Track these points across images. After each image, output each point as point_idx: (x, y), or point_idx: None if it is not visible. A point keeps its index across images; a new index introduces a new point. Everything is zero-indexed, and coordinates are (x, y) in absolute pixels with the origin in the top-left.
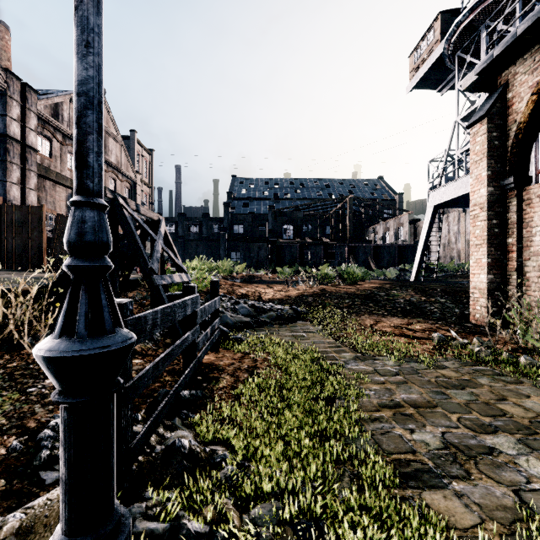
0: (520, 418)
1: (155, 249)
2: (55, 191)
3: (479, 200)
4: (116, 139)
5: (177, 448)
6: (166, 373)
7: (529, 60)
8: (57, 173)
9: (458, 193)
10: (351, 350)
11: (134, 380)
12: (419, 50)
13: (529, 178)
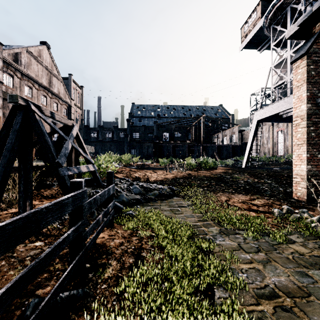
0: None
1: (64, 146)
2: None
3: (300, 113)
4: (58, 78)
5: None
6: (59, 259)
7: None
8: None
9: (273, 112)
10: (215, 224)
11: None
12: (247, 24)
13: None
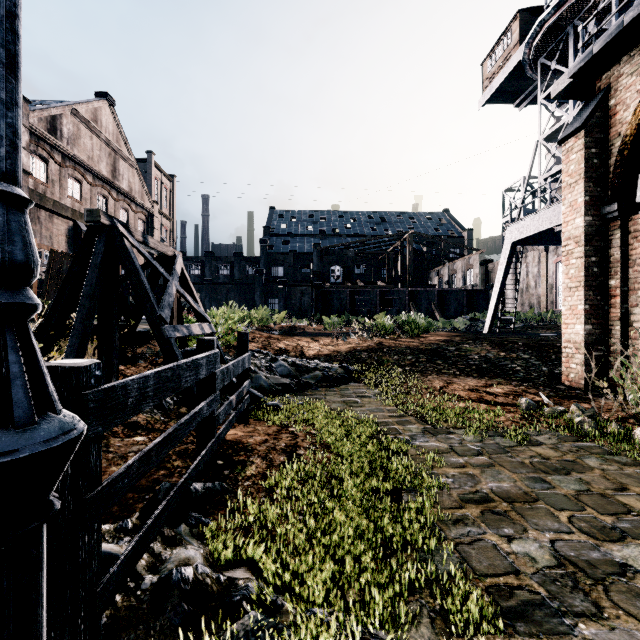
0: None
1: (167, 291)
2: (52, 224)
3: (574, 232)
4: (129, 161)
5: (174, 584)
6: (176, 455)
7: (637, 57)
8: (55, 201)
9: (541, 227)
10: (418, 421)
11: (102, 486)
12: (494, 56)
13: (636, 205)
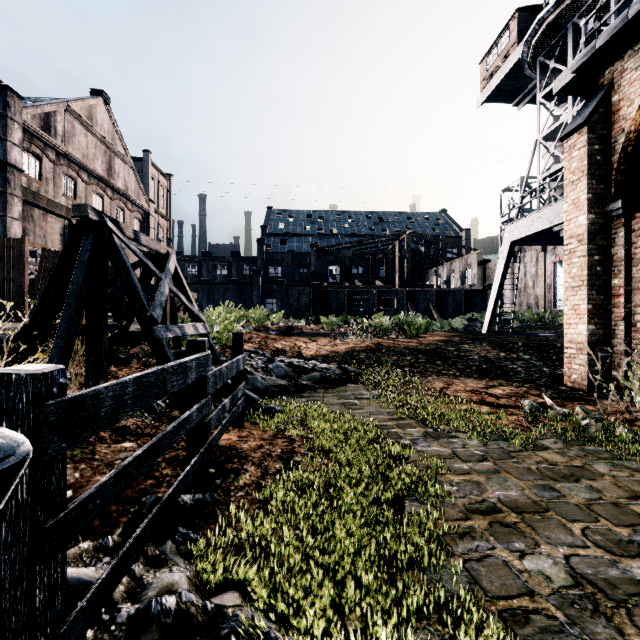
0: None
1: (159, 290)
2: (46, 222)
3: (577, 230)
4: (125, 160)
5: (153, 617)
6: (165, 463)
7: None
8: (49, 199)
9: (540, 227)
10: (419, 424)
11: (67, 511)
12: (492, 55)
13: None
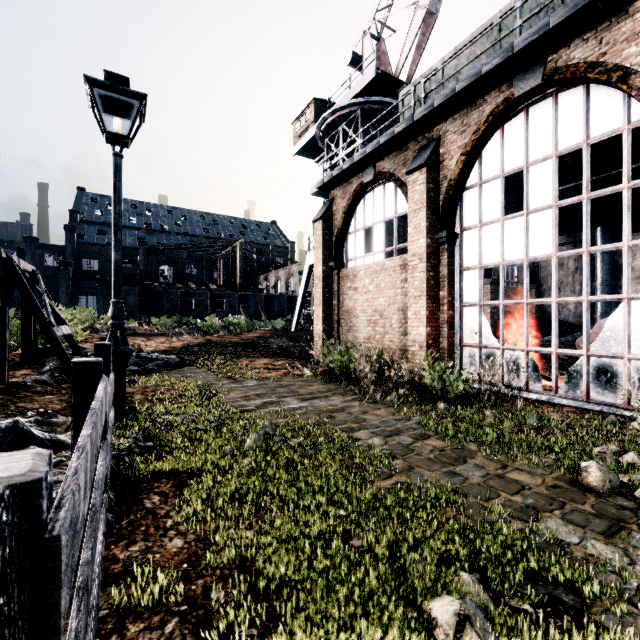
0: (302, 392)
1: (46, 303)
2: None
3: (318, 274)
4: None
5: (134, 407)
6: None
7: (342, 190)
8: None
9: None
10: (228, 379)
11: None
12: (300, 122)
13: (343, 264)
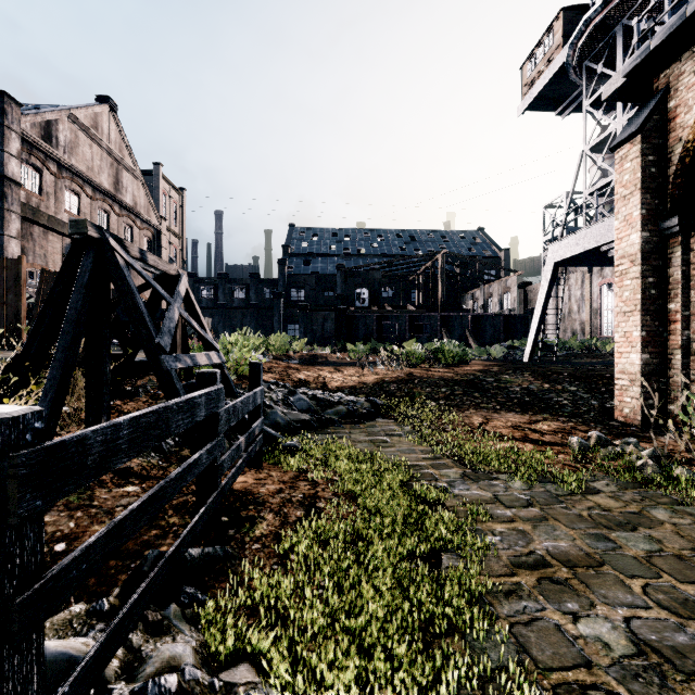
0: None
1: (168, 316)
2: (46, 241)
3: (629, 250)
4: (133, 173)
5: None
6: (172, 510)
7: None
8: (50, 216)
9: (587, 246)
10: (456, 464)
11: (43, 582)
12: (534, 59)
13: None
